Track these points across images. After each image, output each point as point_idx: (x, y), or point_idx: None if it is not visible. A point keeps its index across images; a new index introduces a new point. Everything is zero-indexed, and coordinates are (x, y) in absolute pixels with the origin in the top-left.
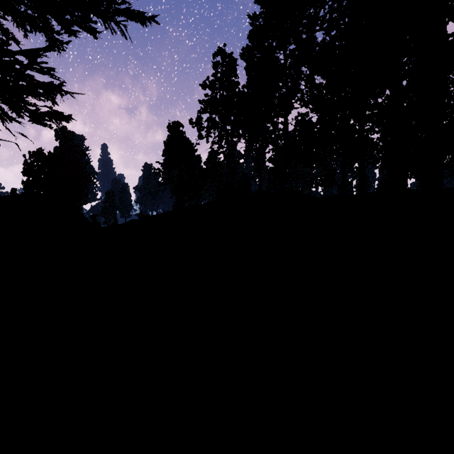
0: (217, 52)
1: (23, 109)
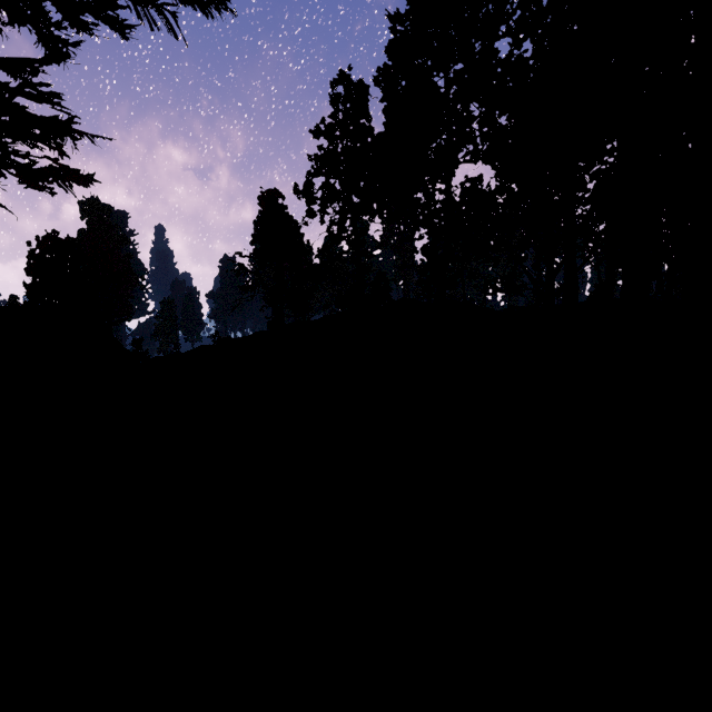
0: (337, 80)
1: (4, 162)
